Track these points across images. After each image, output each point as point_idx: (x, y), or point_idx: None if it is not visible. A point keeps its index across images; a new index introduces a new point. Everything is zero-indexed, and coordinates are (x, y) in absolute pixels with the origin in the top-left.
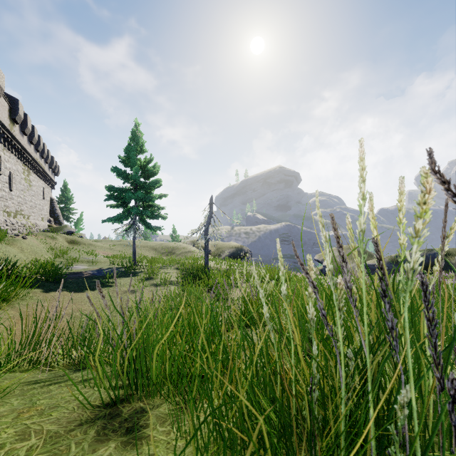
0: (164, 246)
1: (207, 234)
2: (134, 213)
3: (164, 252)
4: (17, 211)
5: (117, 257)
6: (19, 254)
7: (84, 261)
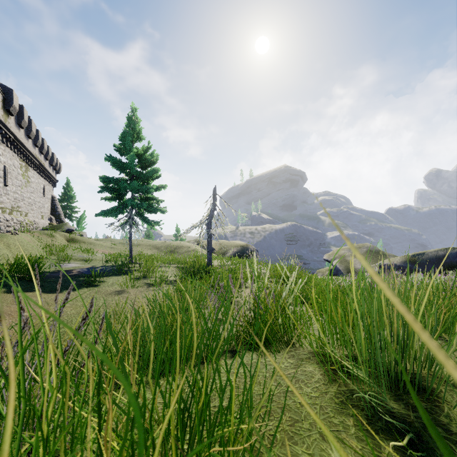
0: (166, 244)
1: (210, 228)
2: (129, 205)
3: (166, 251)
4: (13, 208)
5: (115, 255)
6: (3, 250)
7: (78, 259)
